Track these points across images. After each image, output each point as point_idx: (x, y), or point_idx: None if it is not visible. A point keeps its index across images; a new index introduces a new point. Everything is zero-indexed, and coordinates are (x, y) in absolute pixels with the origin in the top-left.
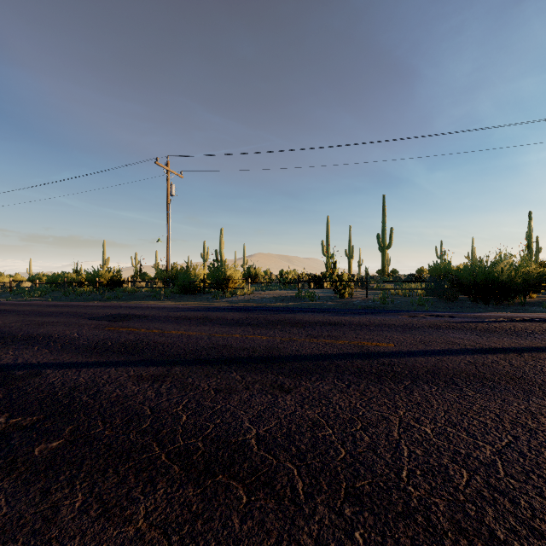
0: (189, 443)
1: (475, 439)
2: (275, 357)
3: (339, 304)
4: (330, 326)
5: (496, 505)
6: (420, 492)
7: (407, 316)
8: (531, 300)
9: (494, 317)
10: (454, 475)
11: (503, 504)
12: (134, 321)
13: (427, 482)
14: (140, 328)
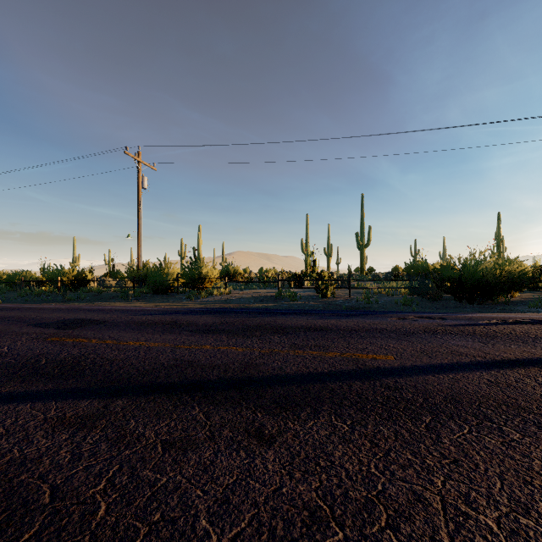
0: None
1: None
2: (253, 378)
3: (321, 305)
4: (316, 332)
5: None
6: None
7: (396, 319)
8: (513, 299)
9: (487, 319)
10: None
11: None
12: (88, 328)
13: None
14: (91, 338)
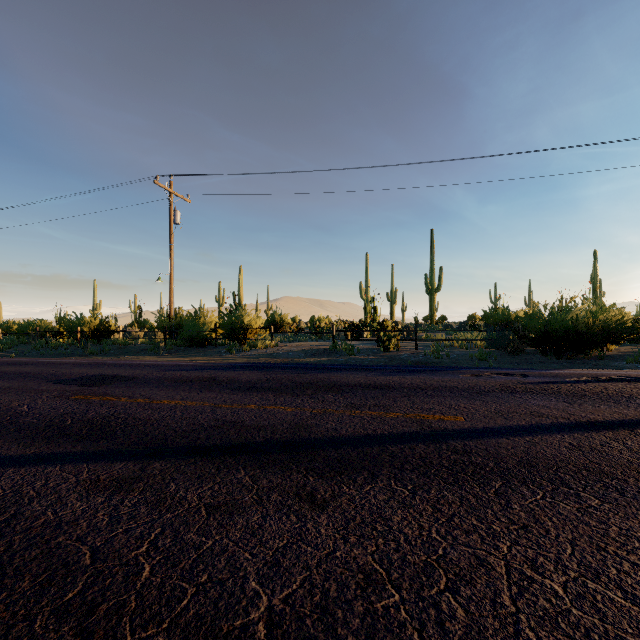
0: (143, 638)
1: None
2: (304, 440)
3: (383, 360)
4: (376, 390)
5: None
6: None
7: (470, 376)
8: (609, 353)
9: (575, 376)
10: None
11: None
12: (115, 385)
13: None
14: (120, 397)
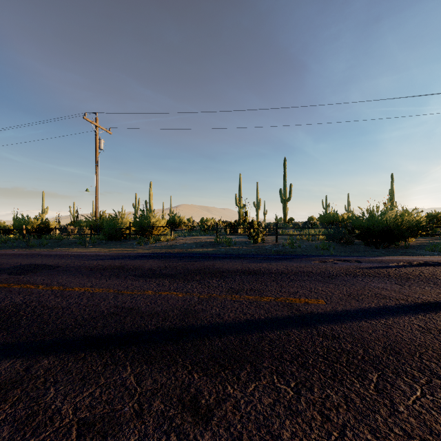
0: None
1: None
2: (191, 328)
3: (253, 249)
4: (250, 275)
5: None
6: None
7: (319, 262)
8: (410, 244)
9: (395, 262)
10: None
11: None
12: (40, 273)
13: None
14: (39, 284)
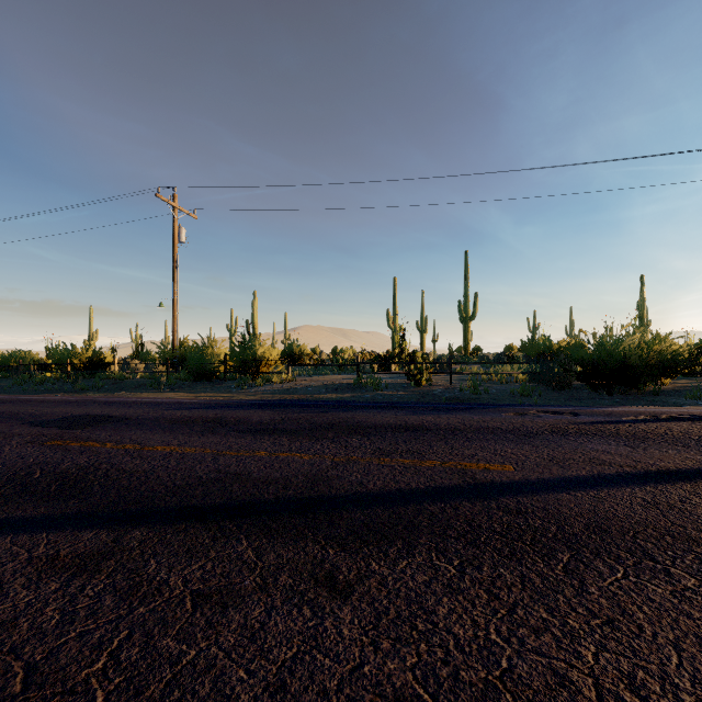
0: None
1: None
2: (323, 498)
3: (414, 396)
4: (407, 432)
5: None
6: None
7: (514, 414)
8: (664, 388)
9: (632, 414)
10: None
11: None
12: (103, 427)
13: None
14: (105, 442)
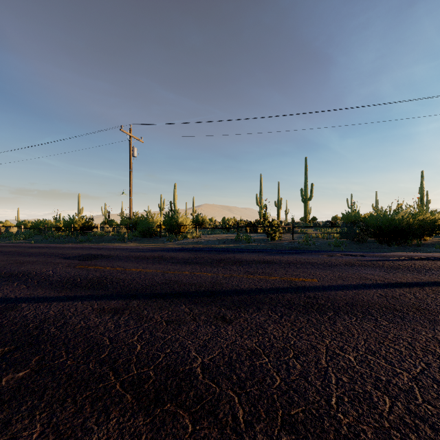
0: (142, 372)
1: (393, 366)
2: (219, 291)
3: (270, 246)
4: (264, 264)
5: (418, 432)
6: (349, 419)
7: (326, 256)
8: (425, 242)
9: (397, 256)
10: (378, 402)
11: (425, 431)
12: (101, 260)
13: (355, 409)
14: (105, 266)
